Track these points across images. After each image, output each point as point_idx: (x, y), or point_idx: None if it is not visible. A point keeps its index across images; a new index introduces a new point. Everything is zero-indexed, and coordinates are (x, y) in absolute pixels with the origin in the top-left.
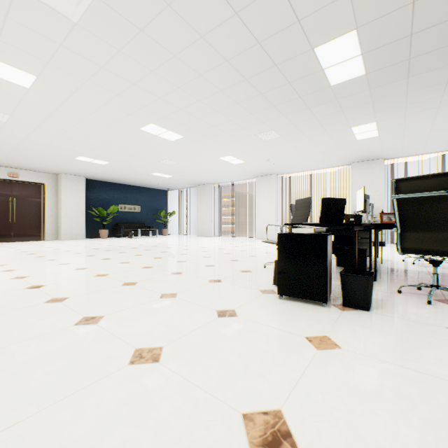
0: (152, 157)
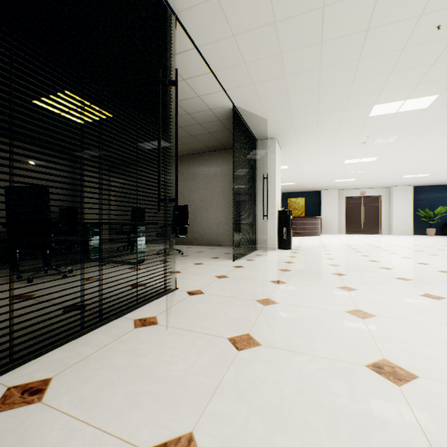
0: None
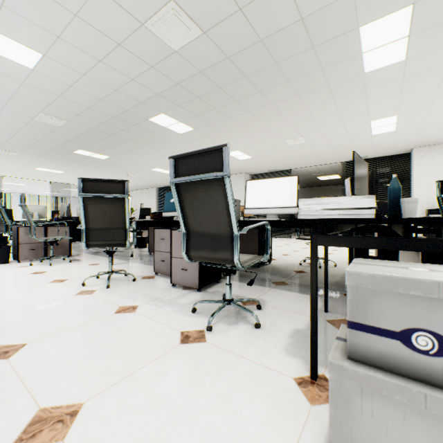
0: None
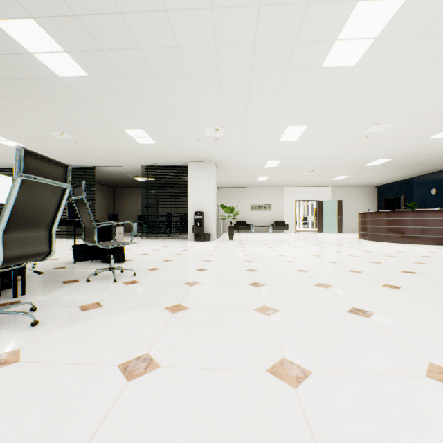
0: None
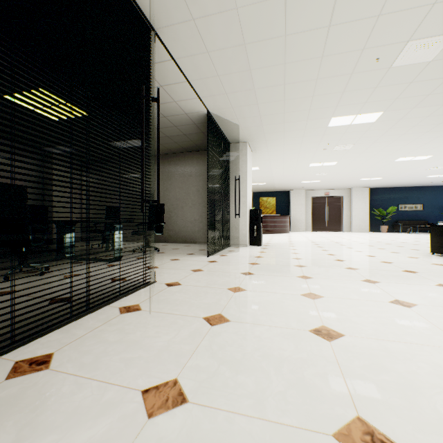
0: (416, 169)
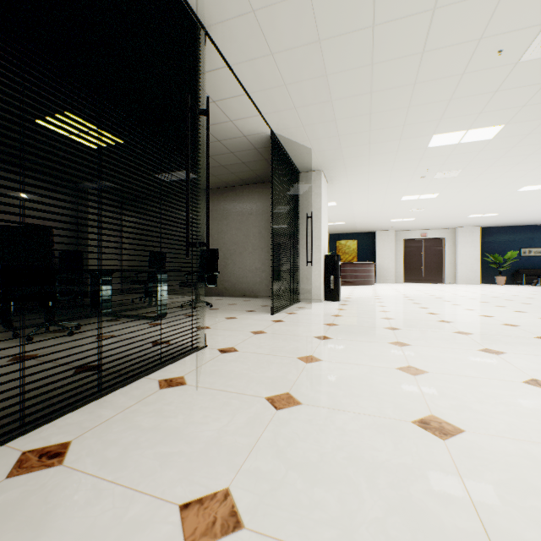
0: None
